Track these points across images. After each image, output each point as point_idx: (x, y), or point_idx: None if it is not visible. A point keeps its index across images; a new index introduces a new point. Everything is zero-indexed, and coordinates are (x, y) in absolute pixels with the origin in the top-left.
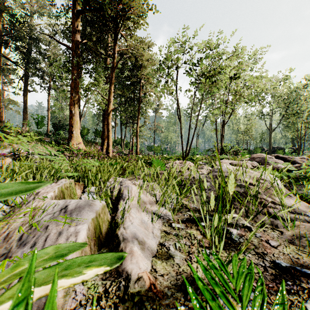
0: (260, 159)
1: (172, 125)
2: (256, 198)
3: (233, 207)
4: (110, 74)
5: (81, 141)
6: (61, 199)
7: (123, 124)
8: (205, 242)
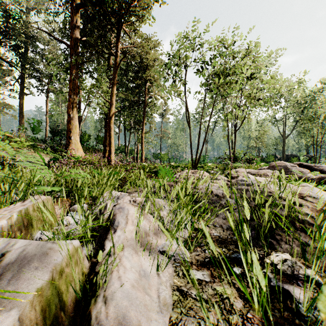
0: (281, 167)
1: (180, 131)
2: (309, 225)
3: (275, 238)
4: (112, 74)
5: (80, 147)
6: (24, 228)
7: (127, 130)
8: (254, 322)
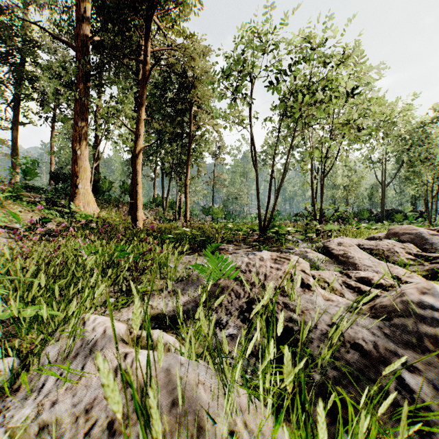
0: (411, 236)
1: (239, 177)
2: None
3: None
4: (140, 90)
5: (93, 200)
6: None
7: (166, 175)
8: None
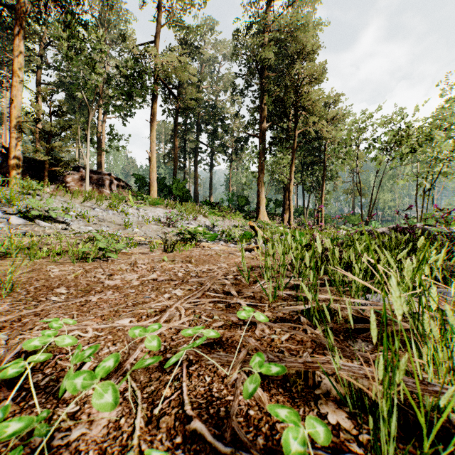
0: None
1: (388, 181)
2: None
3: None
4: (291, 155)
5: (266, 215)
6: None
7: (306, 192)
8: None
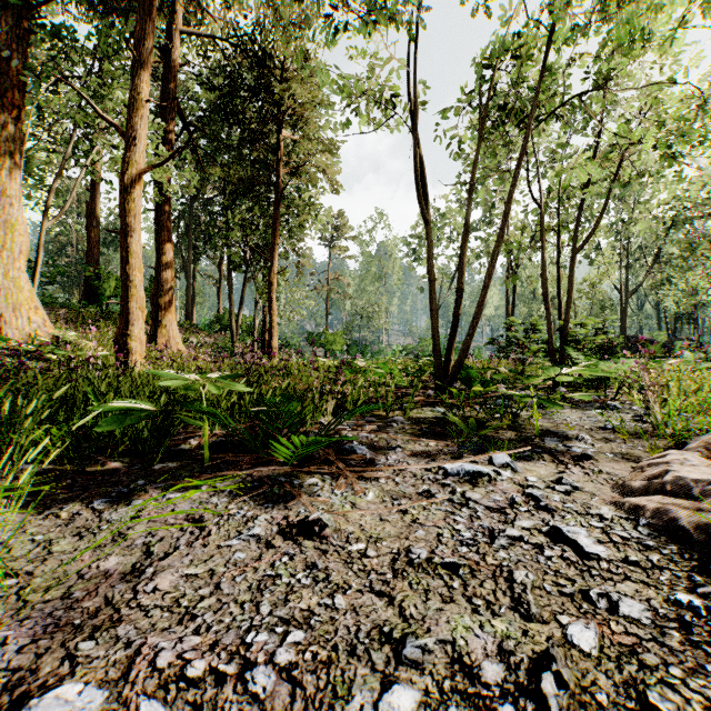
0: None
1: (373, 282)
2: None
3: None
4: (138, 30)
5: (34, 304)
6: None
7: (234, 267)
8: None
